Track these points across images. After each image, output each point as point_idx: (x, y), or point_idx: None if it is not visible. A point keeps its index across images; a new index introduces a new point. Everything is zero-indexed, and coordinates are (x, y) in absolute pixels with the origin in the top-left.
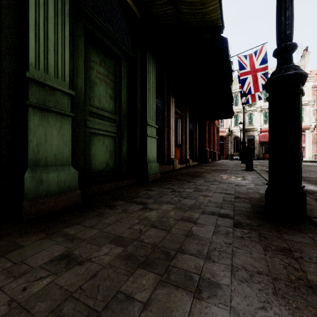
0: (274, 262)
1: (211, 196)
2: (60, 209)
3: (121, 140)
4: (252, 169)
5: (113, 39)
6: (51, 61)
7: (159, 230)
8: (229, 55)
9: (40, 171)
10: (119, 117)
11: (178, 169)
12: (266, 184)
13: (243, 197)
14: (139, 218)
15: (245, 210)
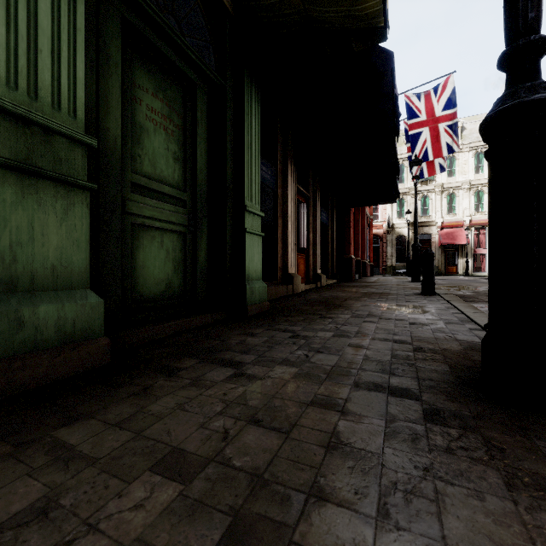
0: (543, 526)
1: (368, 347)
2: (62, 379)
3: (196, 239)
4: (433, 292)
5: (179, 47)
6: (45, 75)
7: (267, 430)
8: (395, 84)
9: (19, 300)
10: (193, 196)
11: (302, 293)
12: (485, 326)
13: (431, 350)
14: (225, 399)
15: (440, 378)
